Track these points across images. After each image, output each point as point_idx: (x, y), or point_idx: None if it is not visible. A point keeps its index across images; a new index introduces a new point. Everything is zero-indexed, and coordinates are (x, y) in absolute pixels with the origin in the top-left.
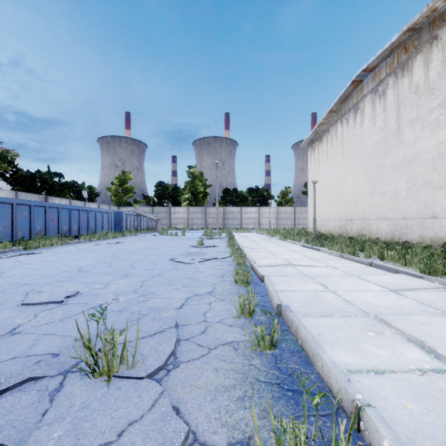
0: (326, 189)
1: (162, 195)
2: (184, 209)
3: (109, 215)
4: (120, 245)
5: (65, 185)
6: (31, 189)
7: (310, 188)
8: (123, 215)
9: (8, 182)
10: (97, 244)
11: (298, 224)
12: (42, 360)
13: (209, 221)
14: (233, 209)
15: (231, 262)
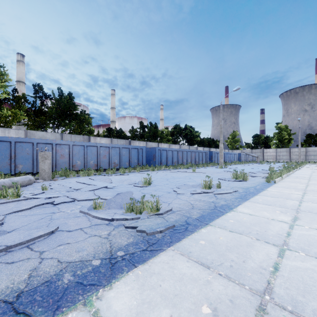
0: None
1: (257, 142)
2: (273, 150)
3: (236, 155)
4: (250, 165)
5: (214, 143)
6: (203, 145)
7: None
8: (241, 155)
9: (197, 143)
10: (241, 165)
11: None
12: (264, 169)
13: (292, 157)
14: (315, 148)
15: None
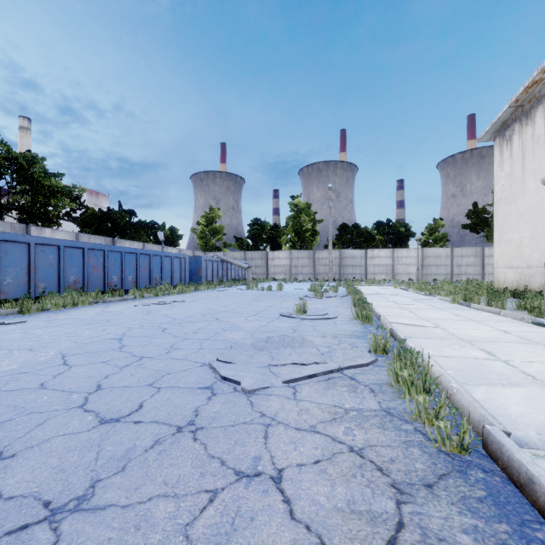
0: (544, 207)
1: (257, 236)
2: (285, 253)
3: (181, 261)
4: (170, 308)
5: (138, 225)
6: (100, 231)
7: (499, 210)
8: (202, 262)
9: (75, 223)
10: (141, 304)
11: (458, 274)
12: None
13: (319, 269)
14: (354, 252)
15: (385, 392)
